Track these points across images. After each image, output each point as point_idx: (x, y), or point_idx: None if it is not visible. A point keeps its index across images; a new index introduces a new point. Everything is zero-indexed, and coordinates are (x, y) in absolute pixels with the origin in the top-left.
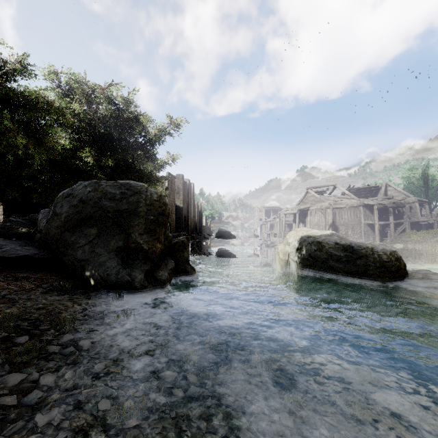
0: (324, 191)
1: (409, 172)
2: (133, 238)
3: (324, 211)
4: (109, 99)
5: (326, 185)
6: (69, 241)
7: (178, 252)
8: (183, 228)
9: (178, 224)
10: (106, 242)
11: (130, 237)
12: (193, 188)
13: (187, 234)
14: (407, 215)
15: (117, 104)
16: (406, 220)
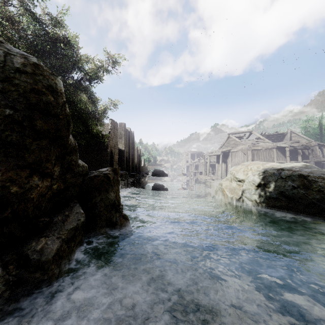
0: (241, 136)
1: (307, 122)
2: None
3: (246, 152)
4: (32, 15)
5: (244, 132)
6: None
7: (99, 192)
8: (125, 168)
9: (121, 164)
10: None
11: None
12: (133, 135)
13: (128, 173)
14: (312, 156)
15: (43, 23)
16: (311, 160)
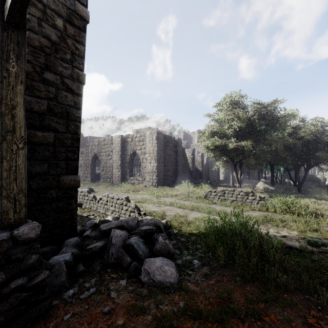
0: None
1: None
2: (320, 184)
3: None
4: None
5: None
6: (304, 183)
7: (327, 187)
8: None
9: None
10: (314, 184)
11: (319, 184)
12: None
13: None
14: None
15: None
16: None
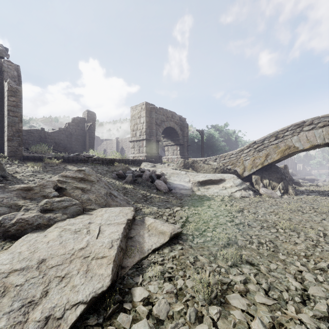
0: None
1: None
2: None
3: None
4: None
5: None
6: None
7: None
8: None
9: None
10: None
11: None
12: None
13: None
14: None
15: None
16: None
